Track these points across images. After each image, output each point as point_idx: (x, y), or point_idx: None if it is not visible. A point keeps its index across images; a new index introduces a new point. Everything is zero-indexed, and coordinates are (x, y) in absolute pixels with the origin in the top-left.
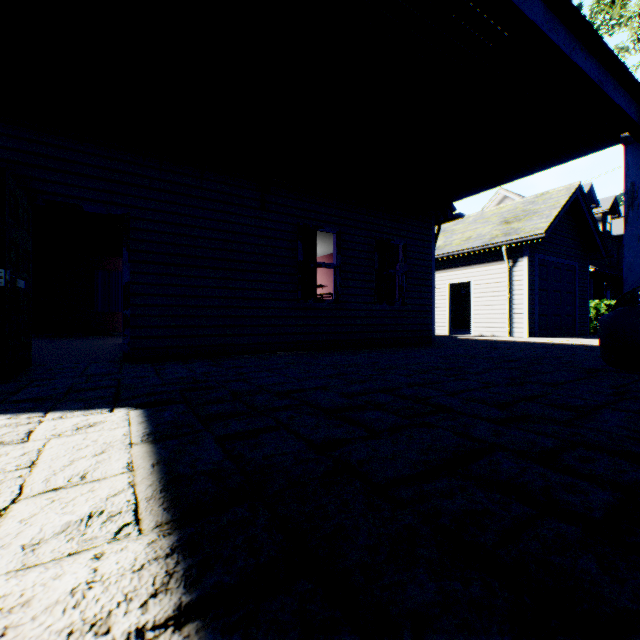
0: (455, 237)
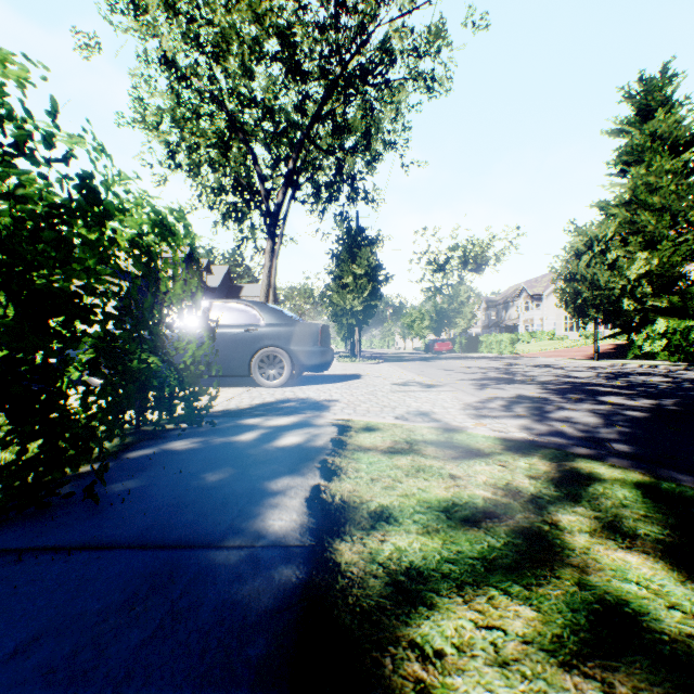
0: None
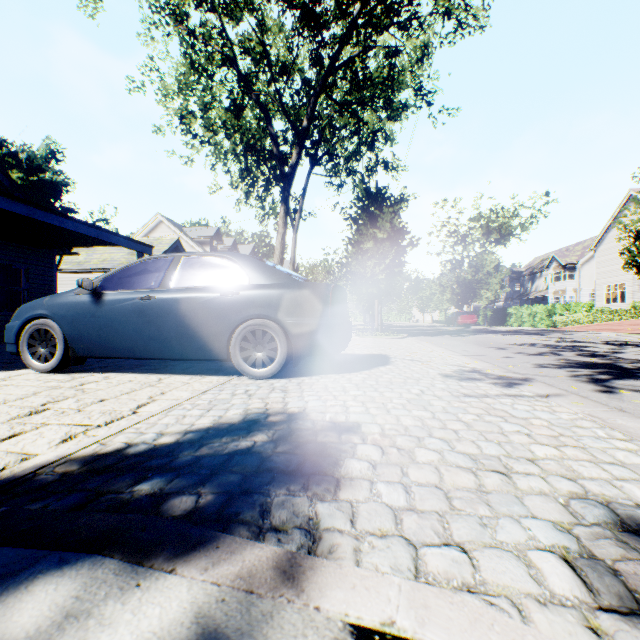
0: (96, 256)
